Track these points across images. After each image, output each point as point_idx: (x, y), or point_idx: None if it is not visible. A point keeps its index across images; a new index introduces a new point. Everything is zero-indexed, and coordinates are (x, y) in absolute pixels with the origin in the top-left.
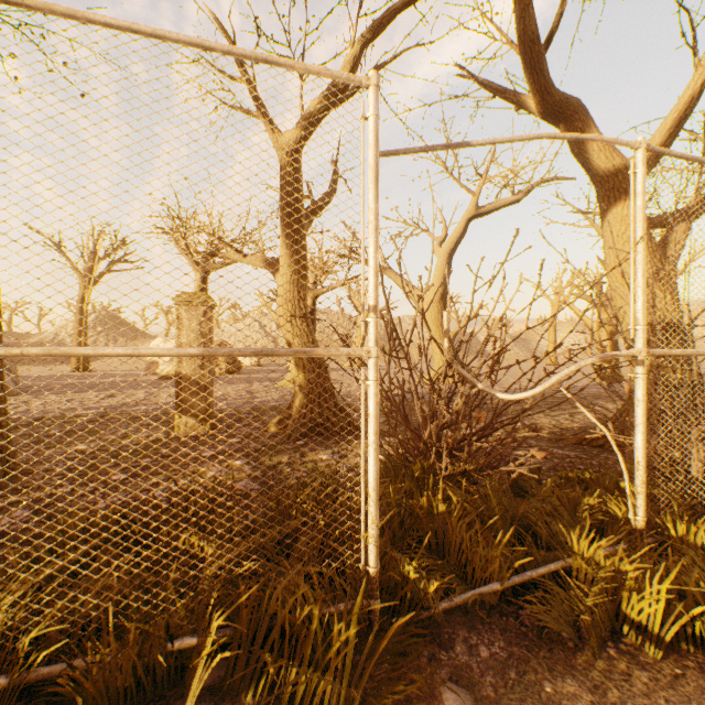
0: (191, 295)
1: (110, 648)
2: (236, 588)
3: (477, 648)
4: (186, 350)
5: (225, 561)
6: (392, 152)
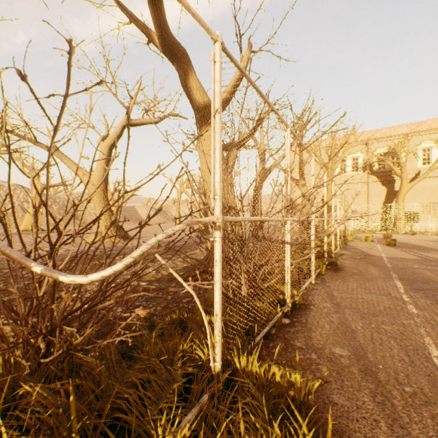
0: None
1: None
2: None
3: None
4: None
5: None
6: None
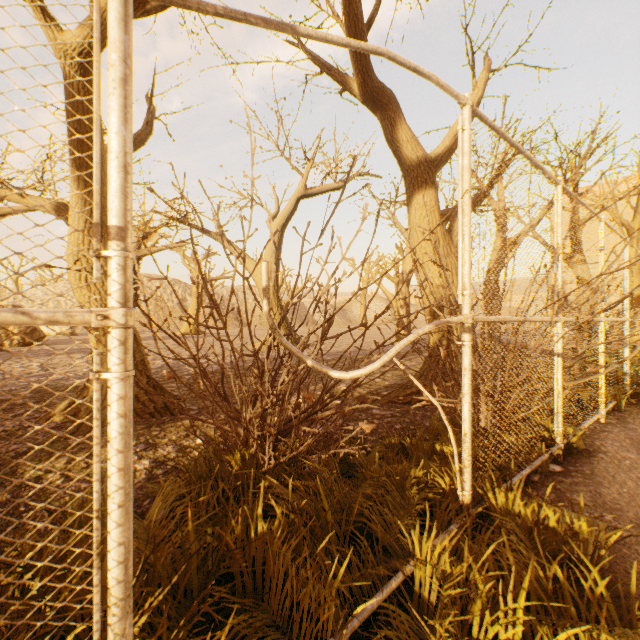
0: None
1: None
2: None
3: None
4: None
5: None
6: None
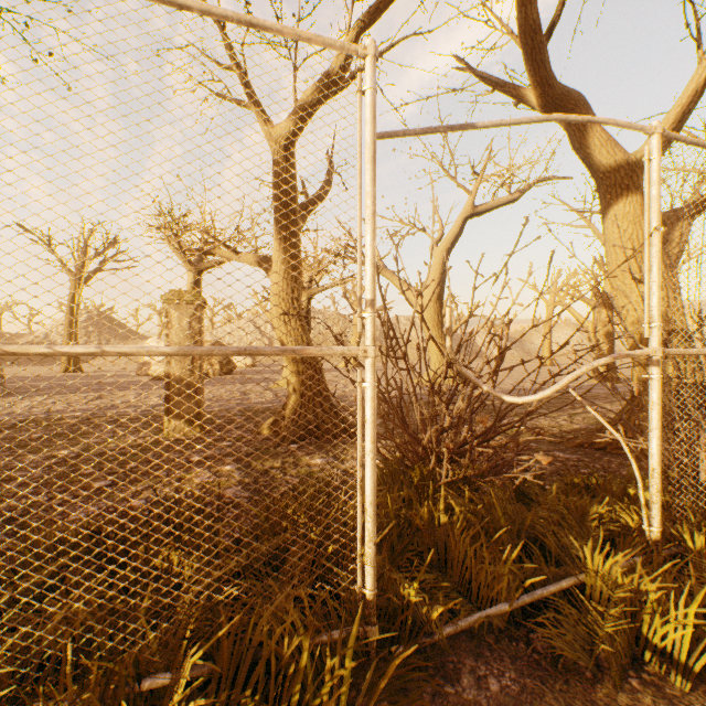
0: (180, 293)
1: (66, 693)
2: (218, 613)
3: (486, 680)
4: (158, 349)
5: (205, 584)
6: (391, 134)
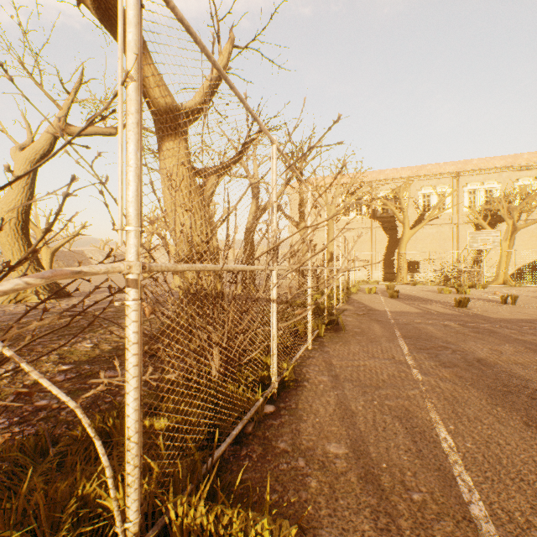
0: None
1: None
2: None
3: None
4: None
5: None
6: None
